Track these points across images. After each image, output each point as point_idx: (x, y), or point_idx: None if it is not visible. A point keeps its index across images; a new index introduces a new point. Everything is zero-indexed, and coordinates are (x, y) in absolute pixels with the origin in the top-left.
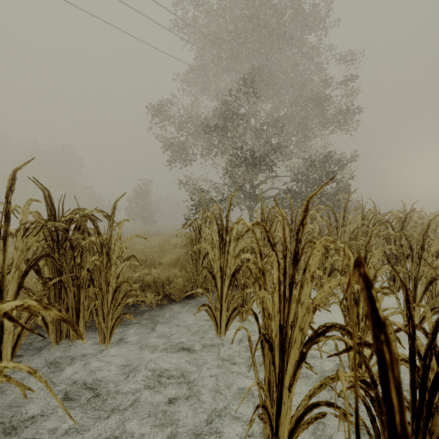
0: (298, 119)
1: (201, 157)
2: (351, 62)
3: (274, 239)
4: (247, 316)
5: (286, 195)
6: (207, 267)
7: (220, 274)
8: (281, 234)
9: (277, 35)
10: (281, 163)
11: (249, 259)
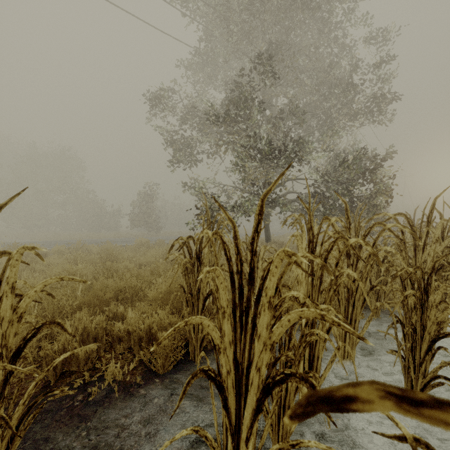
0: (322, 109)
1: (208, 155)
2: (387, 40)
3: (337, 279)
4: (288, 437)
5: (339, 196)
6: (203, 368)
7: (234, 376)
8: (334, 261)
9: (300, 3)
10: (304, 160)
11: (292, 325)
